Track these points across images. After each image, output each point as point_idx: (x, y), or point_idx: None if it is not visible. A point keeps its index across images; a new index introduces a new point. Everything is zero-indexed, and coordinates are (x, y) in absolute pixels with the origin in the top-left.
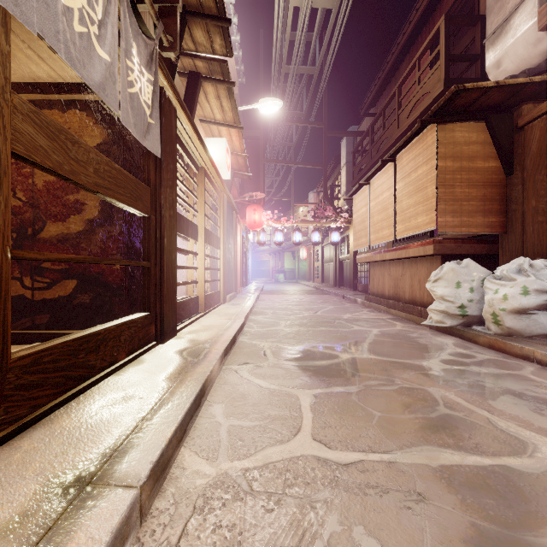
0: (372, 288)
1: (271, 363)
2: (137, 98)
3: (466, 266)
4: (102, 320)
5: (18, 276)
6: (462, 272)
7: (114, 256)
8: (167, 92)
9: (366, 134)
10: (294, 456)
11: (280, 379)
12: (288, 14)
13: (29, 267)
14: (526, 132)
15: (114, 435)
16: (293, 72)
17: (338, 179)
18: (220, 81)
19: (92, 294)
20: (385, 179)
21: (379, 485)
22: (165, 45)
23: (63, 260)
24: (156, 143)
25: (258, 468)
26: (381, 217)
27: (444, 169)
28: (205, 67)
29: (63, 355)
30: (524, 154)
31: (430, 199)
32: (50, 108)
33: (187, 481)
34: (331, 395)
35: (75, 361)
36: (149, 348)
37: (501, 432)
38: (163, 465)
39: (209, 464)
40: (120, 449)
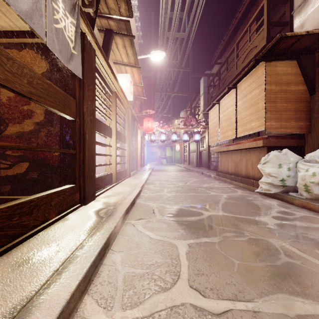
0: (220, 168)
1: (157, 219)
2: (61, 32)
3: (285, 153)
4: (45, 189)
5: None
6: (283, 157)
7: (53, 147)
8: (88, 37)
9: (216, 74)
10: (175, 305)
11: (164, 231)
12: None
13: None
14: None
15: (25, 291)
16: (172, 36)
17: (198, 103)
18: (125, 35)
19: (39, 172)
20: (230, 100)
21: None
22: (86, 3)
23: None
24: (78, 68)
25: (145, 318)
26: (227, 123)
27: (270, 91)
28: (115, 25)
29: None
30: None
31: (260, 110)
32: (11, 48)
33: None
34: (200, 245)
35: (9, 223)
36: (75, 209)
37: None
38: None
39: (105, 313)
40: (24, 309)
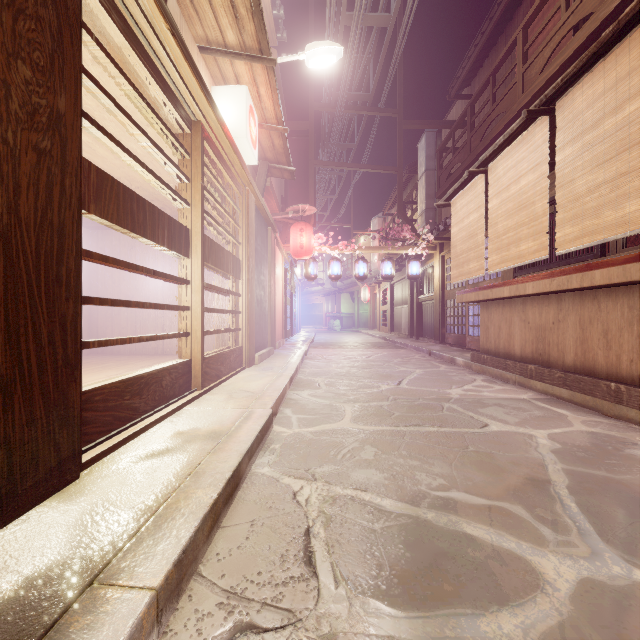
0: (484, 342)
1: (327, 633)
2: None
3: None
4: None
5: None
6: None
7: None
8: None
9: (461, 119)
10: None
11: None
12: None
13: None
14: None
15: None
16: (357, 23)
17: (413, 196)
18: None
19: None
20: (526, 153)
21: None
22: None
23: None
24: None
25: None
26: (515, 221)
27: None
28: None
29: None
30: None
31: None
32: None
33: None
34: None
35: None
36: None
37: None
38: None
39: None
40: None
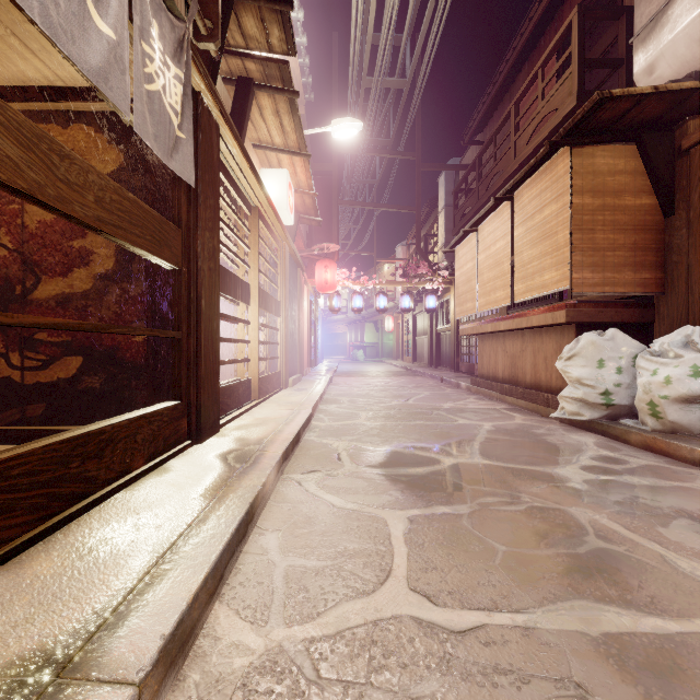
0: (480, 368)
1: (348, 471)
2: (158, 99)
3: (611, 338)
4: (116, 411)
5: (2, 351)
6: (606, 346)
7: (134, 324)
8: (206, 100)
9: (471, 168)
10: (382, 618)
11: (361, 494)
12: (370, 7)
13: (17, 338)
14: (692, 157)
15: (111, 588)
16: (376, 86)
17: (435, 227)
18: (279, 90)
19: (104, 376)
20: (499, 224)
21: (513, 668)
22: (201, 33)
23: (45, 326)
24: (188, 165)
25: (329, 639)
26: (493, 274)
27: (581, 208)
28: (259, 70)
29: (45, 465)
30: (690, 186)
31: (561, 248)
32: (46, 122)
33: (220, 661)
34: (432, 518)
35: (65, 473)
36: (180, 450)
37: (684, 577)
38: (183, 637)
39: (255, 631)
40: (115, 614)
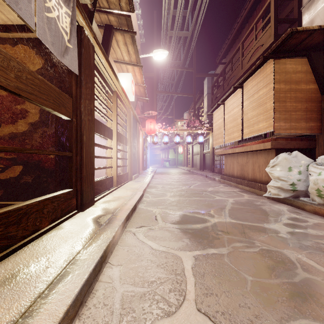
0: (225, 171)
1: (160, 226)
2: (54, 23)
3: (295, 156)
4: (40, 194)
5: None
6: (293, 160)
7: (49, 149)
8: (86, 31)
9: (220, 75)
10: None
11: (167, 241)
12: None
13: None
14: None
15: (2, 321)
16: (175, 35)
17: (202, 104)
18: (126, 31)
19: (33, 176)
20: (235, 100)
21: None
22: None
23: None
24: (74, 63)
25: None
26: (232, 125)
27: (279, 90)
28: (116, 20)
29: None
30: None
31: (269, 111)
32: (3, 44)
33: None
34: (207, 257)
35: None
36: (71, 215)
37: None
38: None
39: None
40: None
